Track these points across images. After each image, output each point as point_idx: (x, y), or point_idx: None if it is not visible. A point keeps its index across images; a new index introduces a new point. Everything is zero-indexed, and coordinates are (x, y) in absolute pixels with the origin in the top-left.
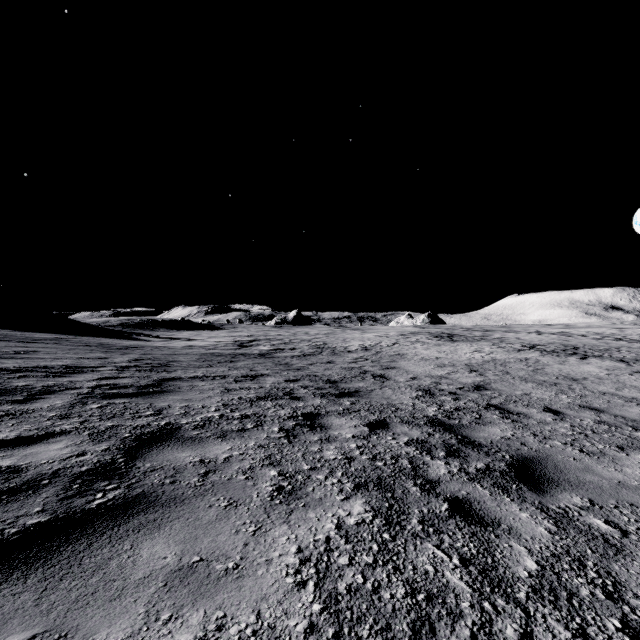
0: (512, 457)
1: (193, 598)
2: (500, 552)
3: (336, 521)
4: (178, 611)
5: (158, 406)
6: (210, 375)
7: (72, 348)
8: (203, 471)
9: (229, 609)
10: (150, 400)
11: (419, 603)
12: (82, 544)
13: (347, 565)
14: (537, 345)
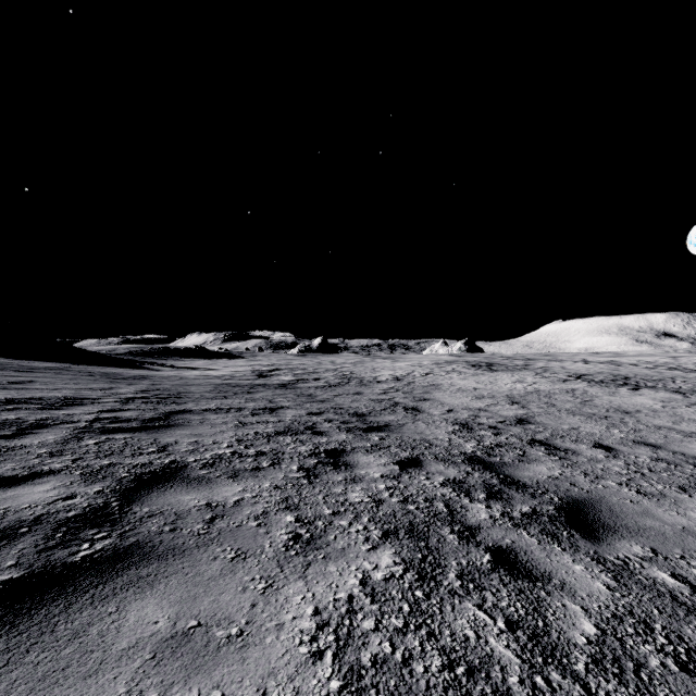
0: (561, 499)
1: (186, 674)
2: (552, 613)
3: (361, 576)
4: (166, 691)
5: (163, 442)
6: (224, 407)
7: (73, 378)
8: (209, 516)
9: (229, 688)
10: (155, 435)
11: (458, 678)
12: (58, 606)
13: (373, 630)
14: (584, 375)
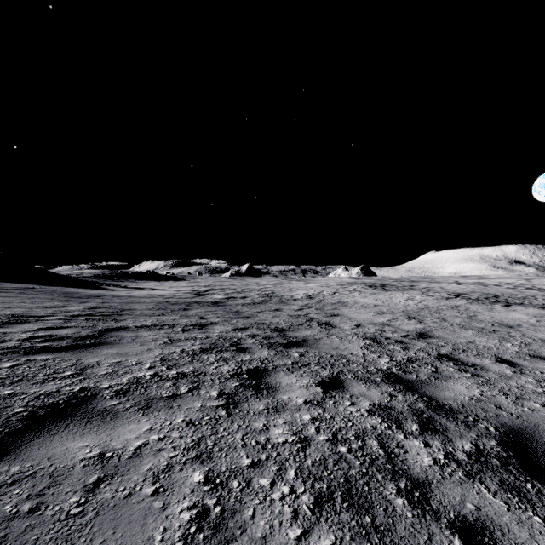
0: (497, 429)
1: None
2: None
3: None
4: None
5: (84, 363)
6: (159, 324)
7: (33, 297)
8: (94, 478)
9: None
10: (79, 355)
11: None
12: None
13: None
14: (461, 294)
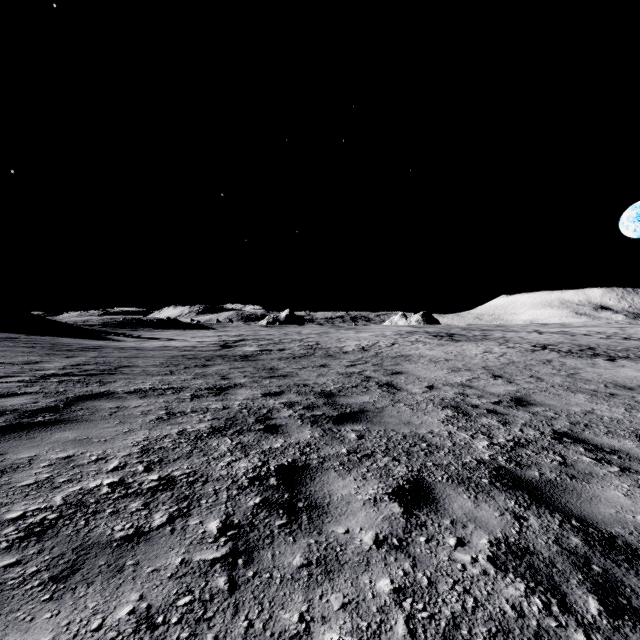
0: None
1: None
2: None
3: None
4: None
5: (7, 461)
6: (161, 387)
7: (4, 350)
8: None
9: None
10: (8, 445)
11: None
12: None
13: None
14: (548, 345)
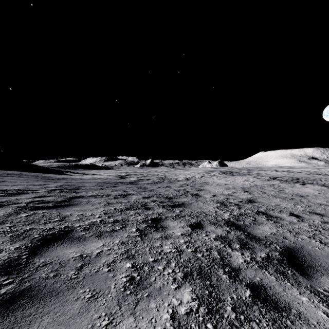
0: (281, 248)
1: None
2: None
3: (171, 311)
4: None
5: (64, 214)
6: (100, 194)
7: (26, 179)
8: (80, 265)
9: None
10: (60, 210)
11: None
12: None
13: None
14: (277, 177)
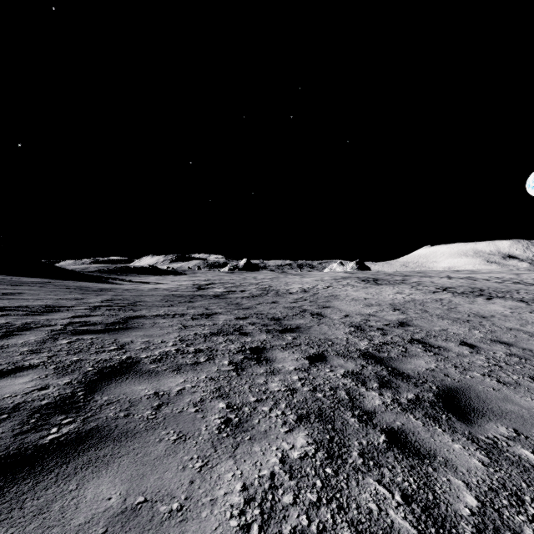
0: (438, 388)
1: None
2: (440, 487)
3: (280, 455)
4: None
5: (122, 341)
6: (171, 313)
7: (53, 290)
8: (156, 404)
9: None
10: (115, 336)
11: None
12: (27, 484)
13: (291, 504)
14: (449, 288)
